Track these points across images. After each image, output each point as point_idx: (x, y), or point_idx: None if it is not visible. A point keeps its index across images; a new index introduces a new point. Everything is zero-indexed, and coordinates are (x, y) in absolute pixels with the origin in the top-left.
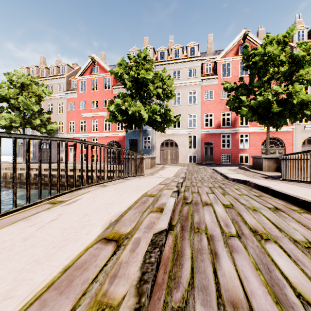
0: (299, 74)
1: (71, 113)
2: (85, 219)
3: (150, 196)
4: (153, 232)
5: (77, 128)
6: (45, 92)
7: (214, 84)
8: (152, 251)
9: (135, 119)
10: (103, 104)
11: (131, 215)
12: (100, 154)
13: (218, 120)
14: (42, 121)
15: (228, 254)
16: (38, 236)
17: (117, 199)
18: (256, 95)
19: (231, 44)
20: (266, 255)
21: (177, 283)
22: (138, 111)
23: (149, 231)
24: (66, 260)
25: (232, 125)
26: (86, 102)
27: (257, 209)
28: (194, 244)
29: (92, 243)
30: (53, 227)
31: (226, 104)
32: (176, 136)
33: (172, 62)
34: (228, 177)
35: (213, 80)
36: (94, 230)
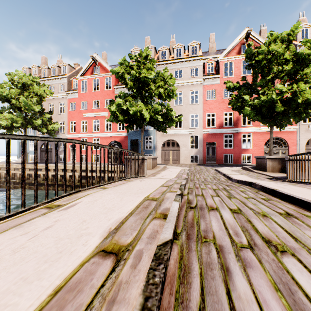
0: (304, 72)
1: (72, 113)
2: (82, 226)
3: (152, 199)
4: (156, 243)
5: (78, 128)
6: (47, 92)
7: (216, 83)
8: (156, 268)
9: (137, 119)
10: (104, 104)
11: (132, 223)
12: (101, 155)
13: (221, 120)
14: (43, 121)
15: (242, 270)
16: (30, 248)
17: (118, 203)
18: (259, 94)
19: (233, 43)
20: (284, 272)
21: (186, 307)
22: (139, 110)
23: (152, 242)
24: (58, 279)
25: (234, 124)
26: (87, 102)
27: (268, 215)
28: (202, 256)
29: (89, 256)
30: (47, 236)
31: (228, 104)
32: (177, 136)
33: (173, 62)
34: (232, 178)
35: (215, 80)
36: (92, 240)
